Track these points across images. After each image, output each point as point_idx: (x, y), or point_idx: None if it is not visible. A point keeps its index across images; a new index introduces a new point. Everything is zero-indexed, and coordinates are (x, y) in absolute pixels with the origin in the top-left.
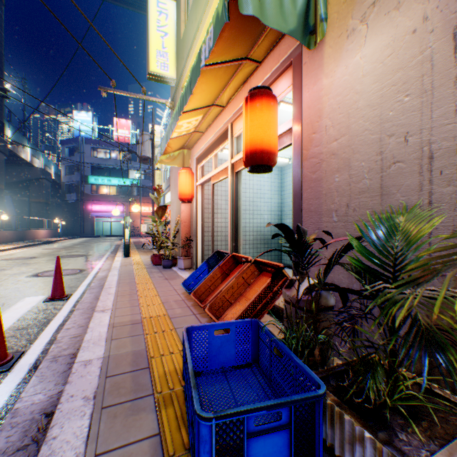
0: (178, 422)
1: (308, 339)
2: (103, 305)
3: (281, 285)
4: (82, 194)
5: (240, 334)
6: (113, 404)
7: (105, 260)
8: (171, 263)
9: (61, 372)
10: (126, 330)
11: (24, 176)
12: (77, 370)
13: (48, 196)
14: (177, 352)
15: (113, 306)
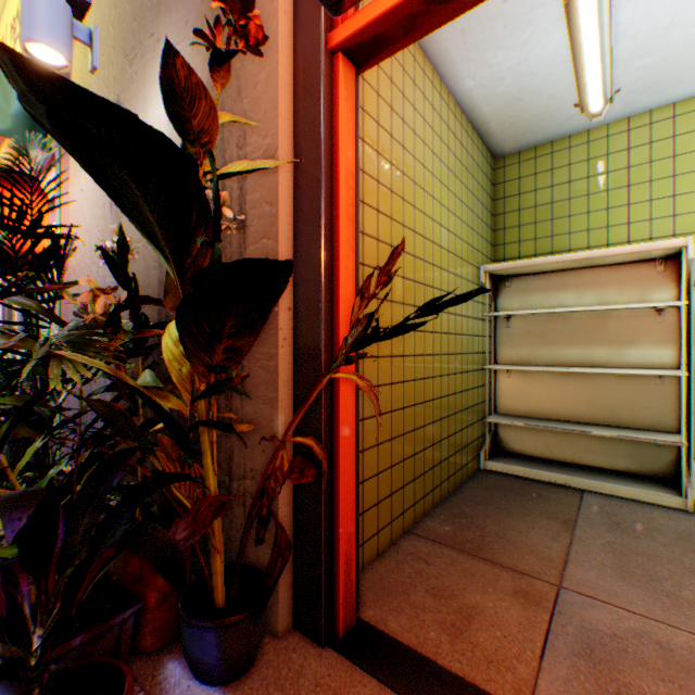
0: None
1: None
2: None
3: None
4: None
5: None
6: None
7: None
8: None
9: None
10: None
11: None
12: None
13: None
14: None
15: None
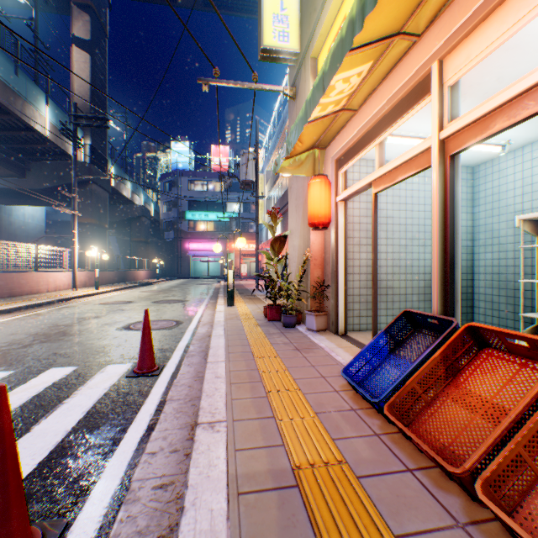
0: None
1: None
2: (210, 407)
3: None
4: (179, 232)
5: None
6: None
7: (204, 309)
8: (294, 319)
9: None
10: (268, 517)
11: (126, 214)
12: None
13: (148, 234)
14: None
15: (228, 413)
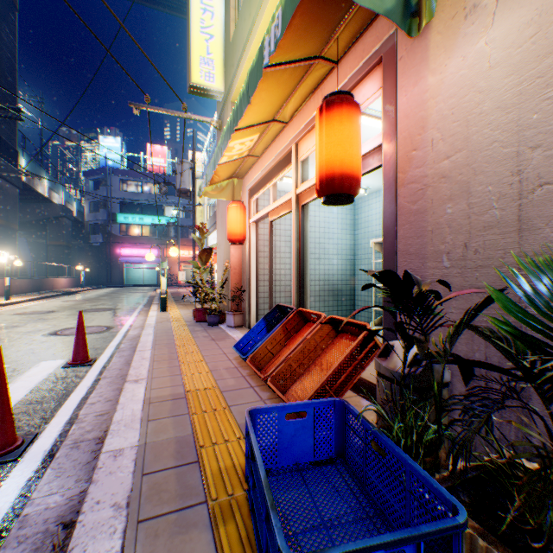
0: (243, 546)
1: (418, 430)
2: (136, 373)
3: (368, 352)
4: (109, 235)
5: (320, 419)
6: (153, 516)
7: (137, 316)
8: (217, 319)
9: (83, 463)
10: (165, 407)
11: (41, 214)
12: (104, 464)
13: (70, 237)
14: (234, 440)
15: (149, 375)
